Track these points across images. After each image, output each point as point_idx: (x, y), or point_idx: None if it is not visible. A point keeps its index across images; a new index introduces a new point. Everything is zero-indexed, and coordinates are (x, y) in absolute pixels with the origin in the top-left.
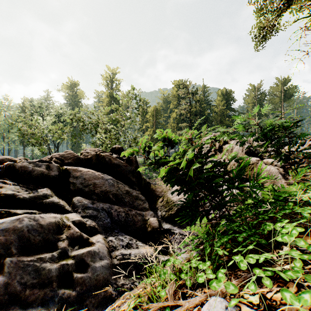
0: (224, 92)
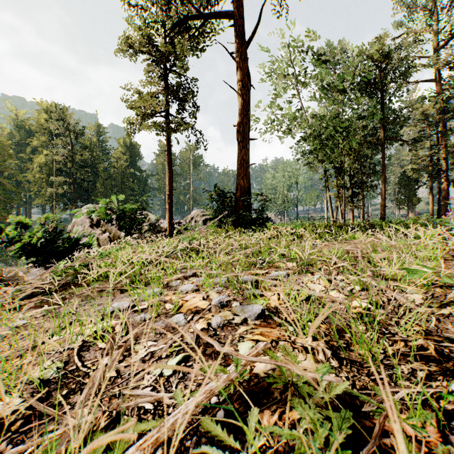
0: (128, 143)
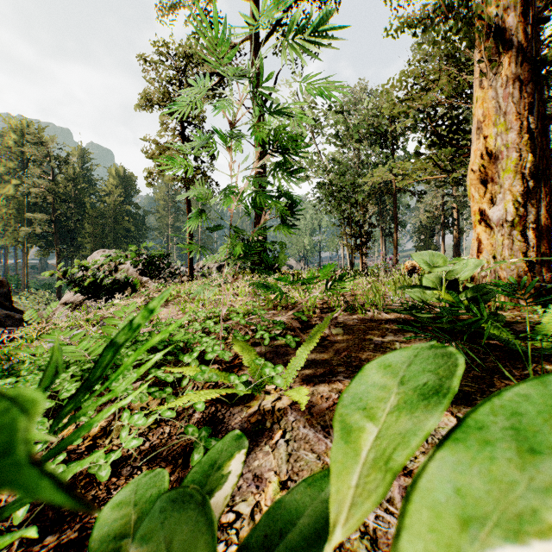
0: (121, 173)
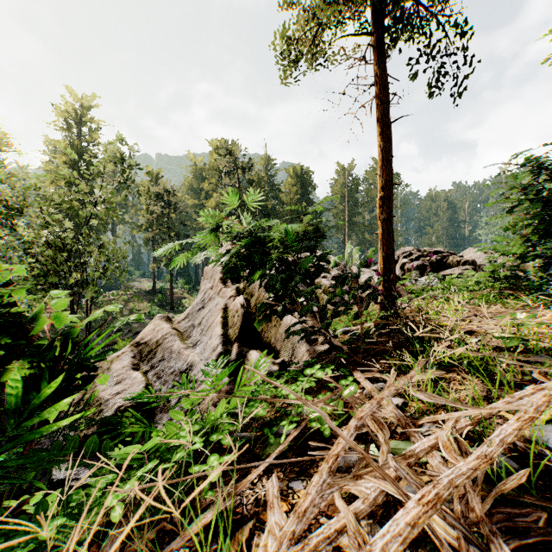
0: (298, 171)
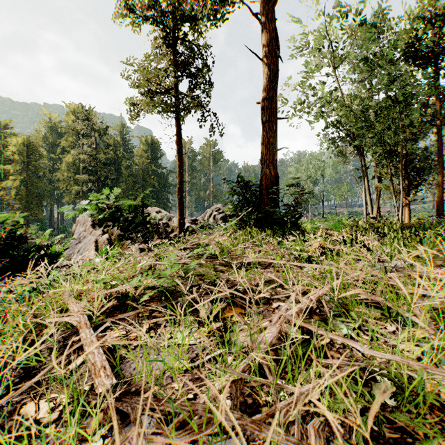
0: (149, 140)
